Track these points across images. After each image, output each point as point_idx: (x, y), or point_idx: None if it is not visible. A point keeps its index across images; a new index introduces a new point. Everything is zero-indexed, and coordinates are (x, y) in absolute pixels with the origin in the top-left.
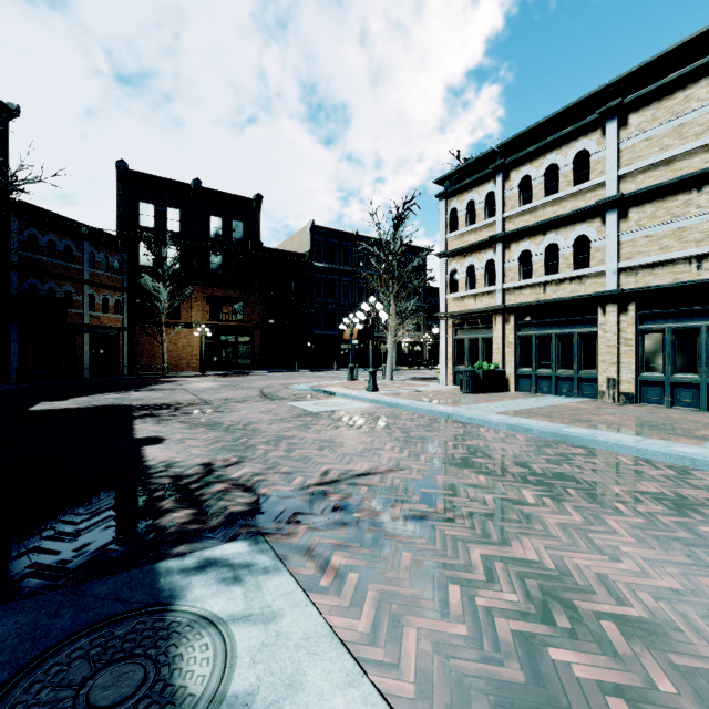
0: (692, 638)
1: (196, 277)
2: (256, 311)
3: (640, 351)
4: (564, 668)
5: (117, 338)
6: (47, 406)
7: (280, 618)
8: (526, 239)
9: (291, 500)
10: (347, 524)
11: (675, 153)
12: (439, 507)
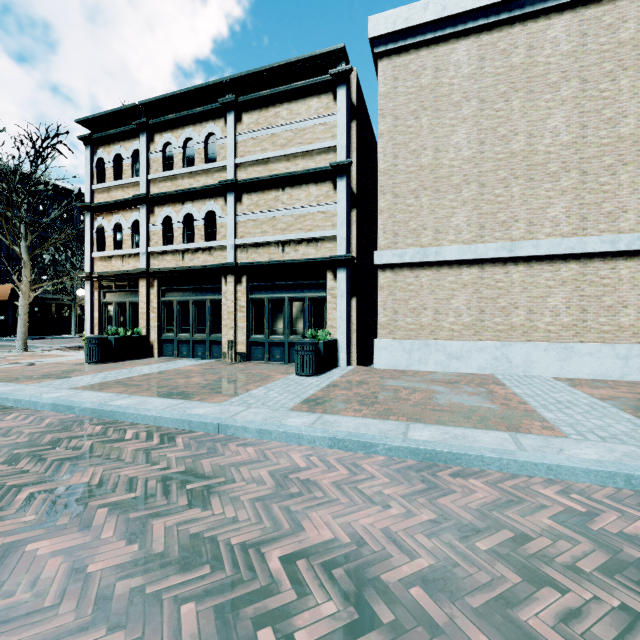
0: None
1: None
2: None
3: (251, 317)
4: None
5: None
6: None
7: None
8: (169, 206)
9: None
10: None
11: (269, 156)
12: None
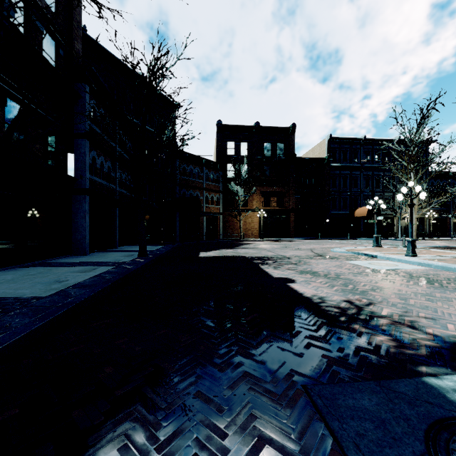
0: None
1: (256, 181)
2: (291, 200)
3: None
4: None
5: (217, 218)
6: (205, 254)
7: None
8: None
9: None
10: None
11: None
12: None
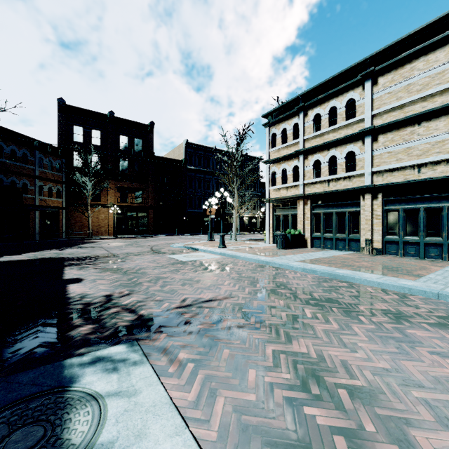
0: (391, 398)
1: (111, 174)
2: (150, 197)
3: (385, 223)
4: (311, 419)
5: (58, 214)
6: (7, 258)
7: (139, 393)
8: (317, 153)
9: (159, 317)
10: (192, 332)
11: (405, 102)
12: (251, 321)
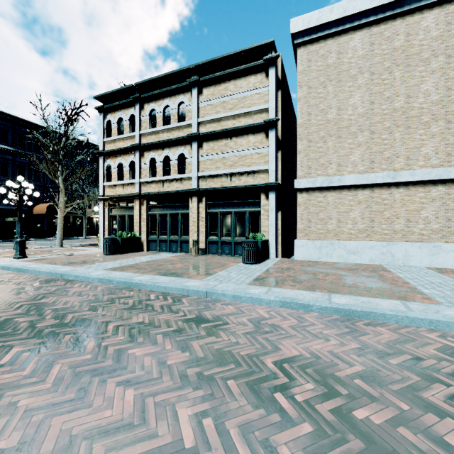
0: None
1: None
2: None
3: (208, 224)
4: None
5: None
6: None
7: None
8: (153, 151)
9: None
10: None
11: (221, 116)
12: None
